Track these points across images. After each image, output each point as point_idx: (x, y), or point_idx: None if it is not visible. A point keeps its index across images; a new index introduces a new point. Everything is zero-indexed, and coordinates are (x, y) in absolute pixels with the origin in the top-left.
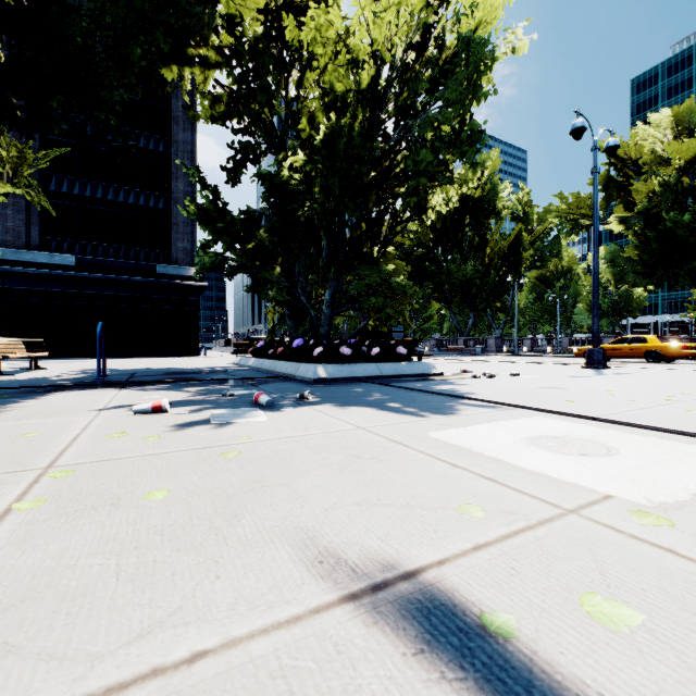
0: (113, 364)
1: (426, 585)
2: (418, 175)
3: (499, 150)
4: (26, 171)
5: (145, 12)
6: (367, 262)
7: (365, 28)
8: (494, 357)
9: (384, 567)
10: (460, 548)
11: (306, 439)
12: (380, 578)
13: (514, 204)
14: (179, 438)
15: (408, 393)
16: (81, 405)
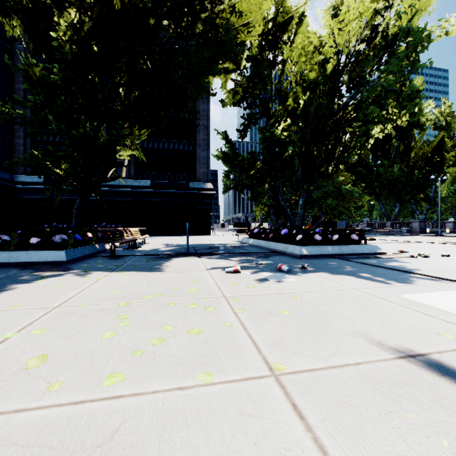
0: (175, 241)
1: (436, 358)
2: (366, 122)
3: (423, 77)
4: (136, 142)
5: (207, 59)
6: (324, 177)
7: (332, 37)
8: (418, 237)
9: (412, 350)
10: (446, 349)
11: (327, 293)
12: (412, 353)
13: (437, 117)
14: (263, 287)
15: (367, 267)
16: (194, 266)
